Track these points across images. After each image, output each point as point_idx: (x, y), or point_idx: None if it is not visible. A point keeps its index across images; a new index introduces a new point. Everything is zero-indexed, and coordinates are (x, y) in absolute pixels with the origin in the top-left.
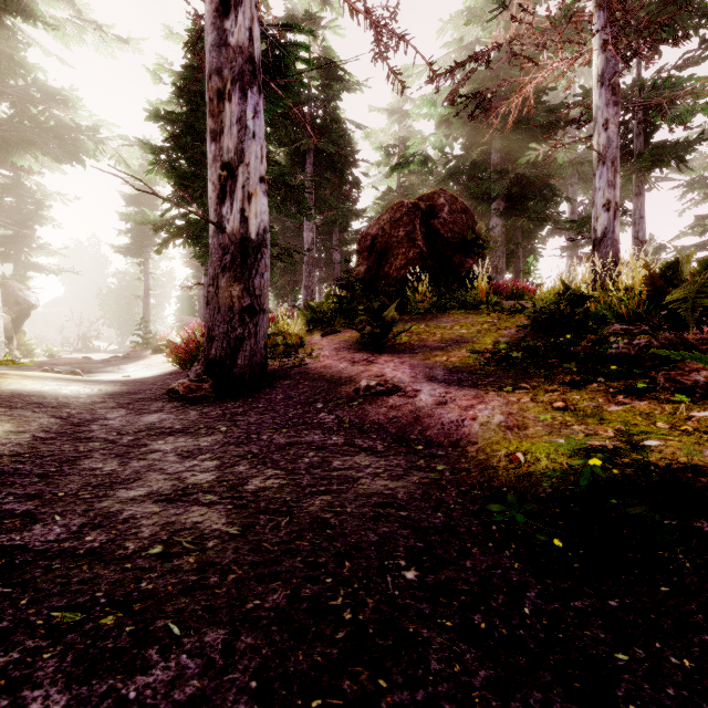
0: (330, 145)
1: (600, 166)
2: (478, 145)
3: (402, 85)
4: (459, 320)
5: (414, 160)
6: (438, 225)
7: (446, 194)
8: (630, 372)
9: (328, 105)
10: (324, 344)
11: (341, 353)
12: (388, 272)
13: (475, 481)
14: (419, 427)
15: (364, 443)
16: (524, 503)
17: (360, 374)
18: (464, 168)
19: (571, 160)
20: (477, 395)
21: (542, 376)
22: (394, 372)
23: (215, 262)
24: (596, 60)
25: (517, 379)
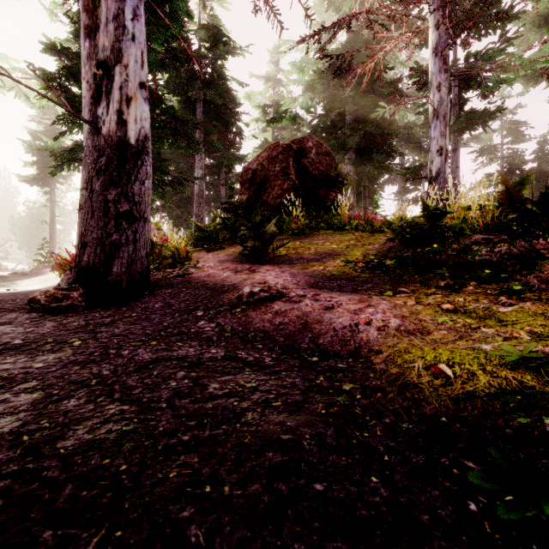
0: (217, 97)
1: (434, 120)
2: (335, 108)
3: (280, 25)
4: (328, 238)
5: (286, 116)
6: (307, 163)
7: (313, 139)
8: (498, 276)
9: (215, 63)
10: (209, 258)
11: (225, 264)
12: (267, 200)
13: (397, 407)
14: (310, 334)
15: (249, 355)
16: (488, 447)
17: (242, 282)
18: (324, 127)
19: (404, 125)
20: (361, 299)
21: (417, 281)
22: (276, 279)
23: (89, 165)
24: (432, 35)
25: (393, 285)
